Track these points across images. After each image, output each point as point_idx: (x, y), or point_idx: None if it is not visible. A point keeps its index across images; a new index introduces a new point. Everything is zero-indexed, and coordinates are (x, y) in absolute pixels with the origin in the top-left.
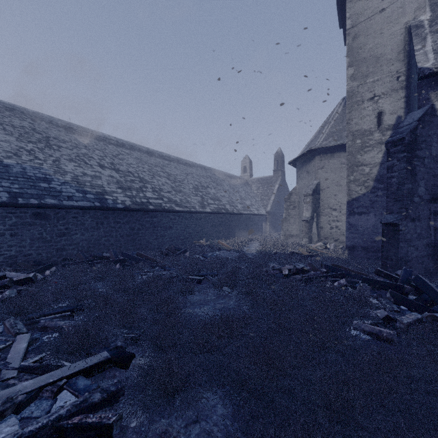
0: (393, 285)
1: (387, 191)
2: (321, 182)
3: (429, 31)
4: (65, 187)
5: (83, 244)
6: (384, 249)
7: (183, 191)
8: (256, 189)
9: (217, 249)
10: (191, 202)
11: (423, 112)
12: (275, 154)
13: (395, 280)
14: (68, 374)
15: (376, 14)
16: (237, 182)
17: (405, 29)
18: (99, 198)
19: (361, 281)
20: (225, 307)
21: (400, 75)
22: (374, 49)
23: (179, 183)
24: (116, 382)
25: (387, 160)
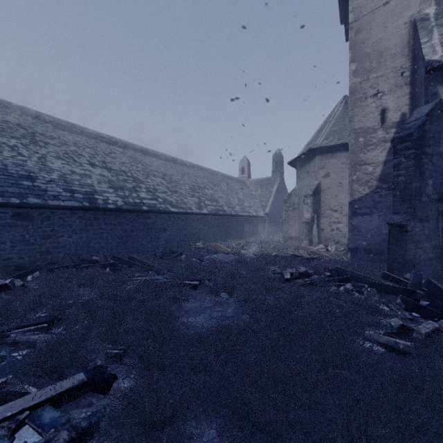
0: (403, 289)
1: (394, 191)
2: (322, 182)
3: (435, 24)
4: (51, 185)
5: (71, 247)
6: (390, 251)
7: (179, 191)
8: (254, 190)
9: (214, 252)
10: (188, 203)
11: (431, 107)
12: (274, 155)
13: (403, 284)
14: (32, 405)
15: (379, 7)
16: (235, 183)
17: (410, 22)
18: (88, 198)
19: (368, 285)
20: (223, 316)
21: (405, 71)
22: (377, 44)
23: (175, 184)
24: (89, 415)
25: (394, 157)
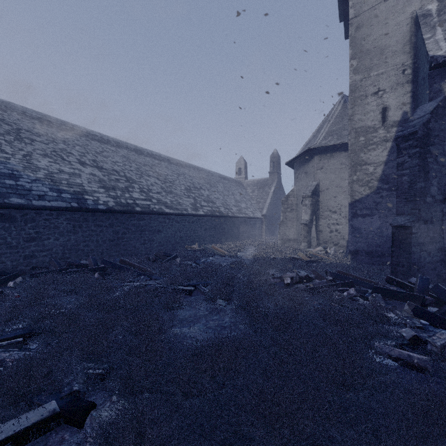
0: (410, 295)
1: (397, 191)
2: (321, 183)
3: (437, 20)
4: (36, 185)
5: (58, 250)
6: (394, 254)
7: (174, 192)
8: (251, 191)
9: (210, 254)
10: (183, 204)
11: (436, 104)
12: (271, 155)
13: (409, 289)
14: None
15: (380, 2)
16: (231, 184)
17: (411, 19)
18: (77, 198)
19: (372, 290)
20: (219, 325)
21: (406, 68)
22: (378, 40)
23: (170, 184)
24: None
25: (397, 156)
